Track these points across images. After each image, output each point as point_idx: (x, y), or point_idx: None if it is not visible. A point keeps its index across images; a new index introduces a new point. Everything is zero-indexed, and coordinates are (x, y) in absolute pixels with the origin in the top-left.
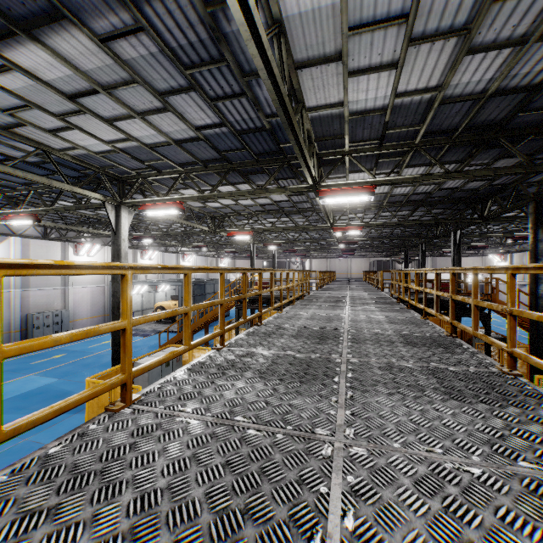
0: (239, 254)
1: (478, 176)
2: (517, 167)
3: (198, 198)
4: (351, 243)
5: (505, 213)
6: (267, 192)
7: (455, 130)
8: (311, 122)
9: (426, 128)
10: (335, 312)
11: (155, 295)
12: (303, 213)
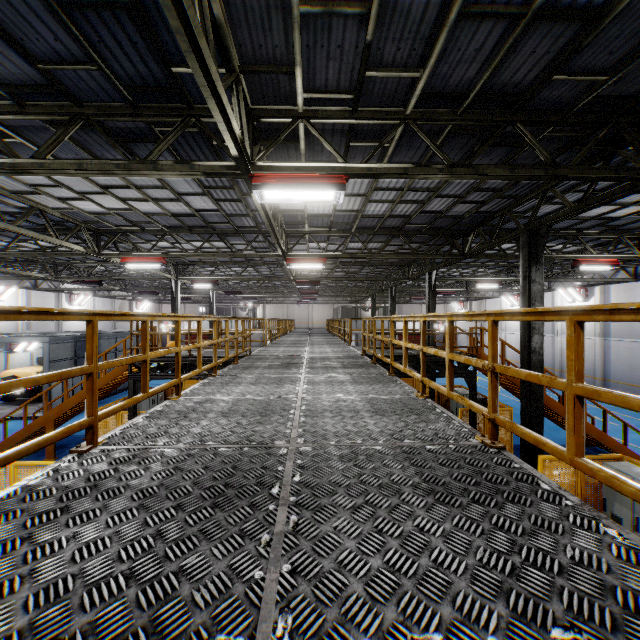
0: (163, 295)
1: (492, 175)
2: (538, 168)
3: (4, 168)
4: (312, 284)
5: (490, 248)
6: (155, 168)
7: (465, 95)
8: (226, 9)
9: (426, 82)
10: (281, 390)
11: (10, 358)
12: (245, 236)
